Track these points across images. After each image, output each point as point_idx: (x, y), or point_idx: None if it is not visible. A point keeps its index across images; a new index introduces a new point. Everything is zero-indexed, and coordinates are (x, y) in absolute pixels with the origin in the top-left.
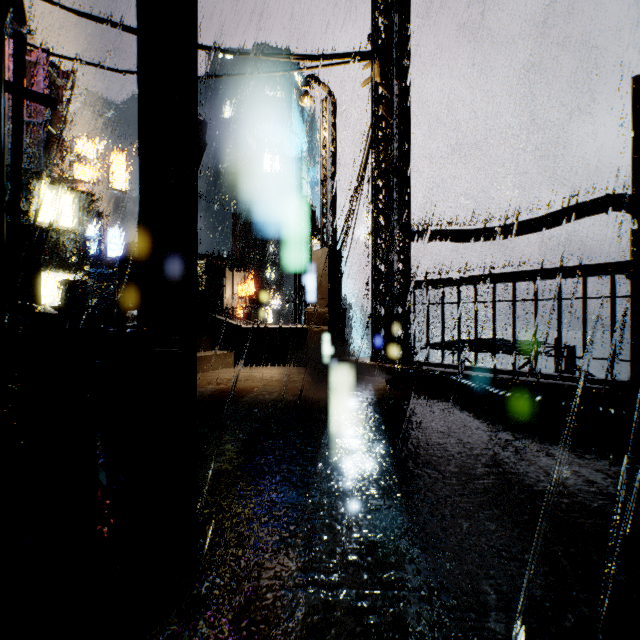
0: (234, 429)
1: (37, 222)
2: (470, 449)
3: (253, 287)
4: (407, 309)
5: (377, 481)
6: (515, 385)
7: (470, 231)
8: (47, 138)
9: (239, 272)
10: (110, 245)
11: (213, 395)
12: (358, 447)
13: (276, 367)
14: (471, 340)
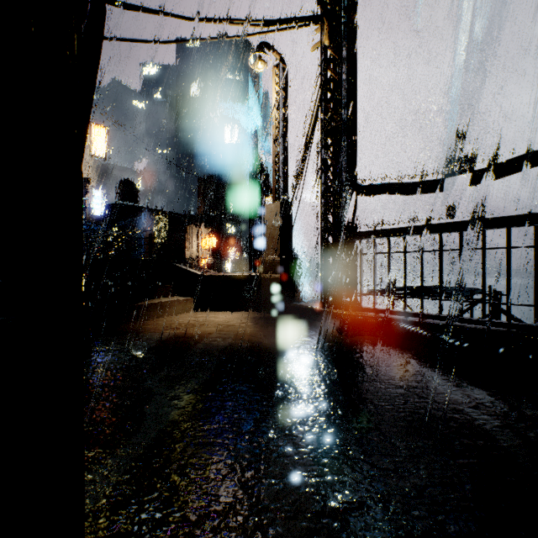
0: (182, 382)
1: None
2: (438, 411)
3: (215, 241)
4: (354, 258)
5: (340, 459)
6: (465, 333)
7: (415, 183)
8: None
9: (203, 228)
10: (93, 205)
11: (169, 341)
12: (313, 407)
13: (232, 312)
14: (413, 287)
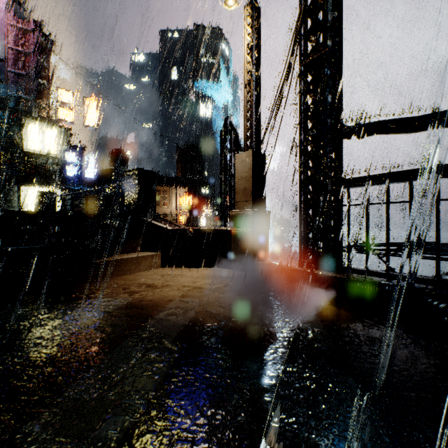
0: (87, 430)
1: (28, 150)
2: None
3: (191, 199)
4: (339, 210)
5: None
6: None
7: (424, 116)
8: (36, 87)
9: (181, 188)
10: (87, 168)
11: (115, 314)
12: None
13: (201, 268)
14: (403, 243)
